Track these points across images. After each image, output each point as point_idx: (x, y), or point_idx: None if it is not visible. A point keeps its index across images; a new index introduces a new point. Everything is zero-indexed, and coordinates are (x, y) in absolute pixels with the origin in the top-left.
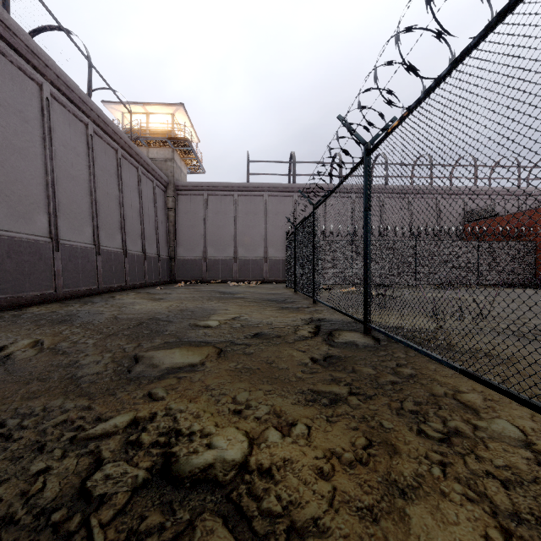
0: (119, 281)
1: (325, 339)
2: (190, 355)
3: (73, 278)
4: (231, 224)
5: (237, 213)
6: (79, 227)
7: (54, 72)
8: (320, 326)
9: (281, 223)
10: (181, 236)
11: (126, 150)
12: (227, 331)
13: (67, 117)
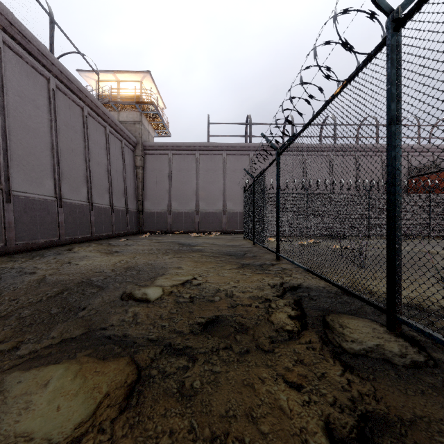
0: (84, 233)
1: (323, 341)
2: (69, 399)
3: (29, 230)
4: (193, 180)
5: (198, 170)
6: (37, 179)
7: (6, 18)
8: (302, 303)
9: (238, 179)
10: (148, 191)
11: (93, 109)
12: (167, 314)
13: (24, 69)
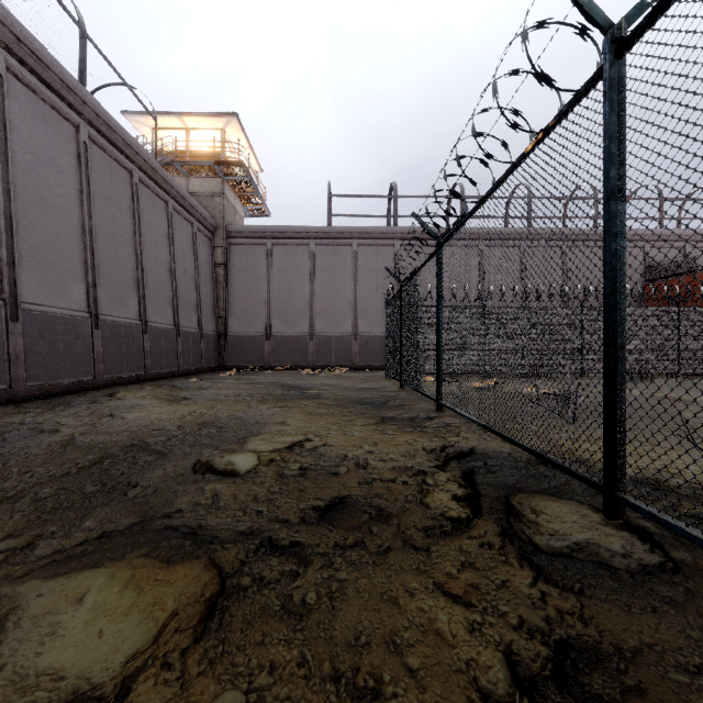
0: (133, 369)
1: (506, 534)
2: (116, 620)
3: (48, 365)
4: (305, 286)
5: (313, 270)
6: (60, 285)
7: (11, 30)
8: (474, 478)
9: (376, 284)
10: (234, 303)
11: (147, 174)
12: (265, 494)
13: (39, 110)
